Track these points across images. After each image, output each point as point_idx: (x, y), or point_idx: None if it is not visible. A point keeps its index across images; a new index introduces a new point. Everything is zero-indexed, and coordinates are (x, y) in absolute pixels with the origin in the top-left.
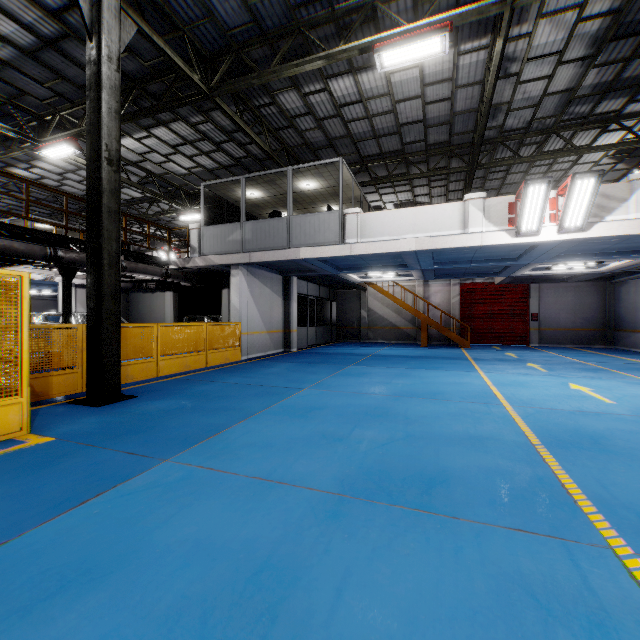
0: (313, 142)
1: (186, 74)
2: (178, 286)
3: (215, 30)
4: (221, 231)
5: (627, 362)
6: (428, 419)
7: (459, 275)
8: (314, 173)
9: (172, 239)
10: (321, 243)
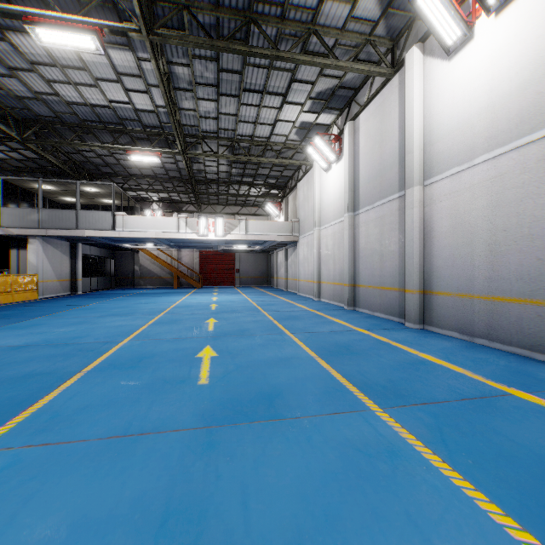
0: (95, 162)
1: (9, 133)
2: None
3: (30, 113)
4: (21, 212)
5: (257, 291)
6: (142, 307)
7: (193, 247)
8: (96, 186)
9: None
10: (100, 229)
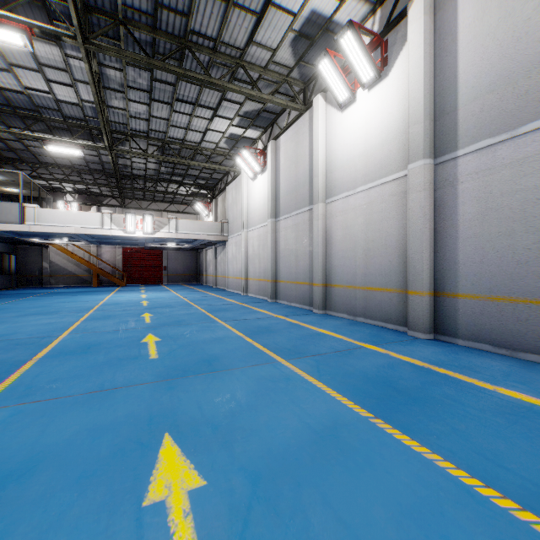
0: None
1: None
2: None
3: None
4: None
5: (187, 288)
6: (64, 306)
7: (116, 244)
8: None
9: None
10: (5, 221)
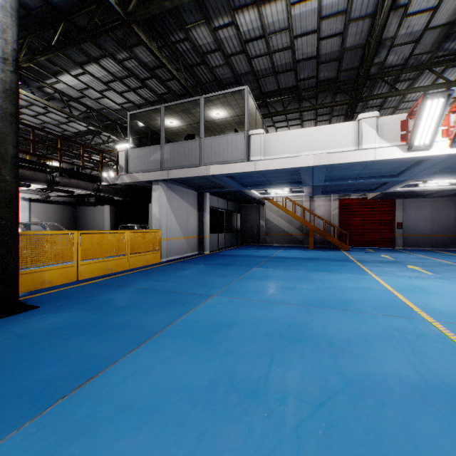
0: (222, 79)
1: None
2: (114, 201)
3: None
4: (144, 152)
5: None
6: (356, 346)
7: (341, 191)
8: (223, 102)
9: (115, 166)
10: (229, 161)
